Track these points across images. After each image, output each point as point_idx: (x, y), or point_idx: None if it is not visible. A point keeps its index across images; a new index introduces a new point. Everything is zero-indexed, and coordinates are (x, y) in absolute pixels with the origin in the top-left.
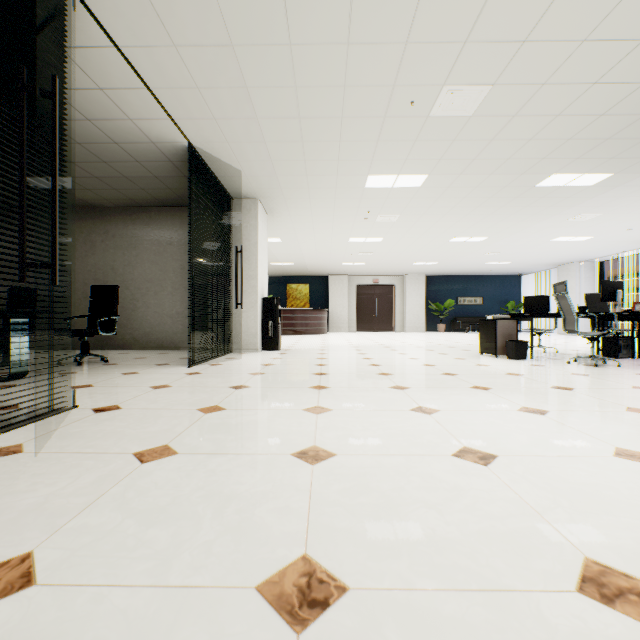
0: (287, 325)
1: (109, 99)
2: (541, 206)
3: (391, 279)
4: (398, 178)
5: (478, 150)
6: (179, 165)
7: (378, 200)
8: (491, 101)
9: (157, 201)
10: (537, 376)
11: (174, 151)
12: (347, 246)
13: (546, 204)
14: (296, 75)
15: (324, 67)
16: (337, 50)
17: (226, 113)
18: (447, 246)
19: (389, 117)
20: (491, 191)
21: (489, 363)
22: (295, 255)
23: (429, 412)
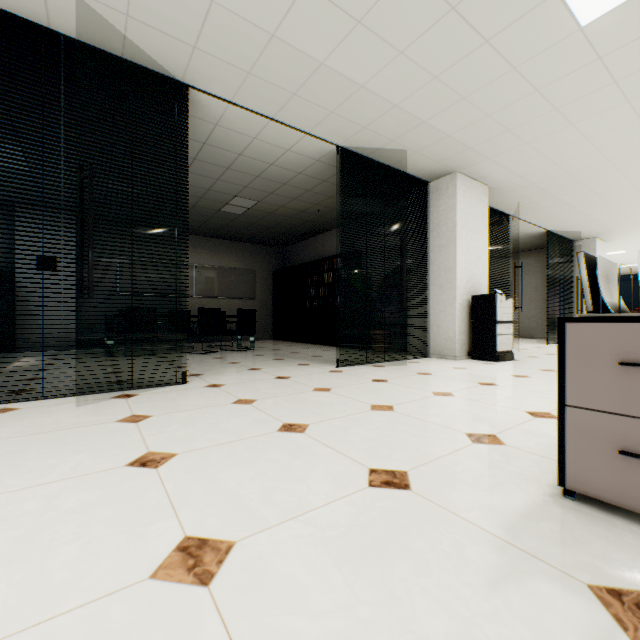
0: None
1: (511, 229)
2: None
3: None
4: None
5: None
6: (538, 237)
7: None
8: None
9: (519, 250)
10: None
11: (537, 234)
12: None
13: None
14: (611, 203)
15: (628, 198)
16: (633, 194)
17: (569, 219)
18: None
19: None
20: None
21: None
22: None
23: None
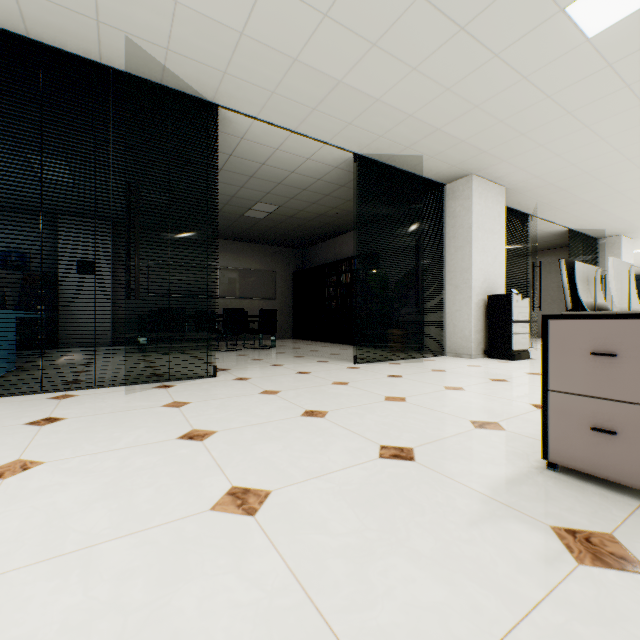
0: None
1: (531, 228)
2: None
3: None
4: None
5: None
6: (560, 235)
7: None
8: None
9: (540, 249)
10: None
11: (558, 232)
12: None
13: None
14: (634, 201)
15: None
16: None
17: (592, 217)
18: None
19: None
20: None
21: None
22: None
23: None
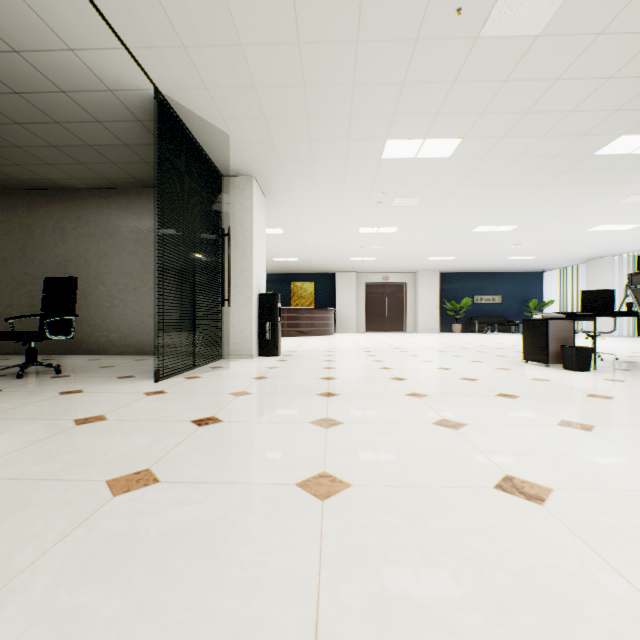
0: (291, 325)
1: (33, 12)
2: (592, 183)
3: (402, 276)
4: (424, 144)
5: (534, 97)
6: (151, 127)
7: (396, 177)
8: (573, 5)
9: (135, 180)
10: (637, 400)
11: (140, 104)
12: (357, 238)
13: (599, 180)
14: None
15: None
16: None
17: (198, 36)
18: (469, 237)
19: (423, 40)
20: (536, 162)
21: (546, 376)
22: (299, 249)
23: (535, 496)
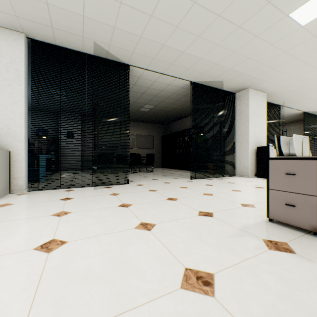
0: None
1: (282, 112)
2: None
3: None
4: None
5: None
6: (299, 115)
7: None
8: None
9: (289, 122)
10: None
11: (298, 113)
12: None
13: None
14: None
15: None
16: None
17: (316, 105)
18: None
19: None
20: None
21: None
22: None
23: None
